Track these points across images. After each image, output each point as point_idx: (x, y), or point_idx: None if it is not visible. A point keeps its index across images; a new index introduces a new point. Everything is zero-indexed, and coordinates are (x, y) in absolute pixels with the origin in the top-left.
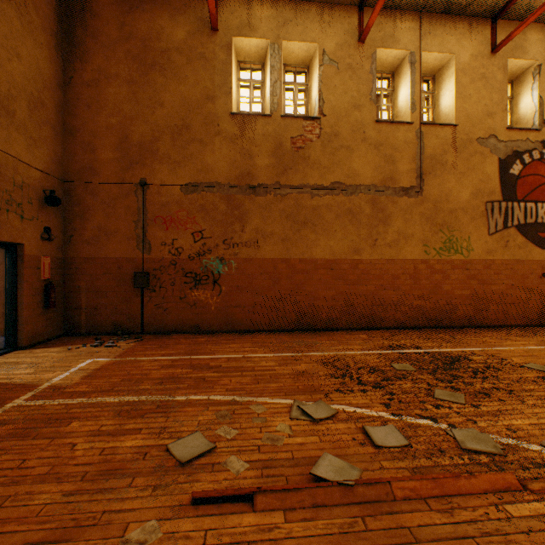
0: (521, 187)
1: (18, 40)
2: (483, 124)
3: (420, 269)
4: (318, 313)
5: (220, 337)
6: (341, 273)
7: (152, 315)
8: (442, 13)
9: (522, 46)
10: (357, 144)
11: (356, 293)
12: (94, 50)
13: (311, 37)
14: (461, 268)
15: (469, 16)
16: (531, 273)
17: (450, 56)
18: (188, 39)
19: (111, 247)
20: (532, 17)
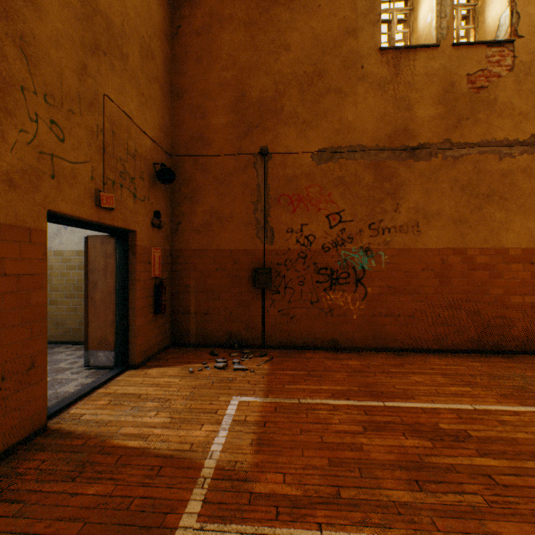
0: None
1: None
2: None
3: None
4: (510, 328)
5: (376, 360)
6: None
7: (274, 324)
8: None
9: None
10: None
11: None
12: None
13: None
14: None
15: None
16: None
17: None
18: None
19: (225, 236)
20: None
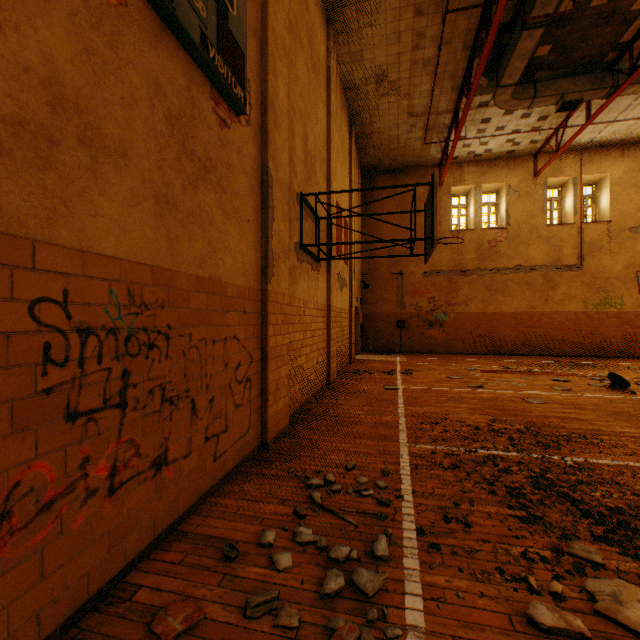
0: None
1: (358, 218)
2: (633, 218)
3: (580, 318)
4: (505, 345)
5: (446, 355)
6: (521, 321)
7: (405, 343)
8: (598, 148)
9: None
10: (532, 240)
11: (532, 333)
12: (376, 206)
13: (500, 179)
14: (614, 317)
15: (621, 145)
16: None
17: (606, 174)
18: (425, 193)
19: (384, 307)
20: None
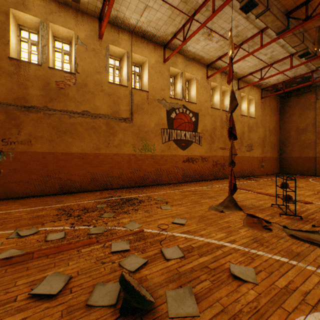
0: (175, 123)
1: None
2: (160, 93)
3: (132, 158)
4: (75, 183)
5: None
6: (88, 161)
7: None
8: (142, 37)
9: (176, 63)
10: (98, 92)
11: (98, 171)
12: None
13: (69, 26)
14: (151, 158)
15: (154, 43)
16: (179, 160)
17: (146, 59)
18: None
19: None
20: (174, 52)
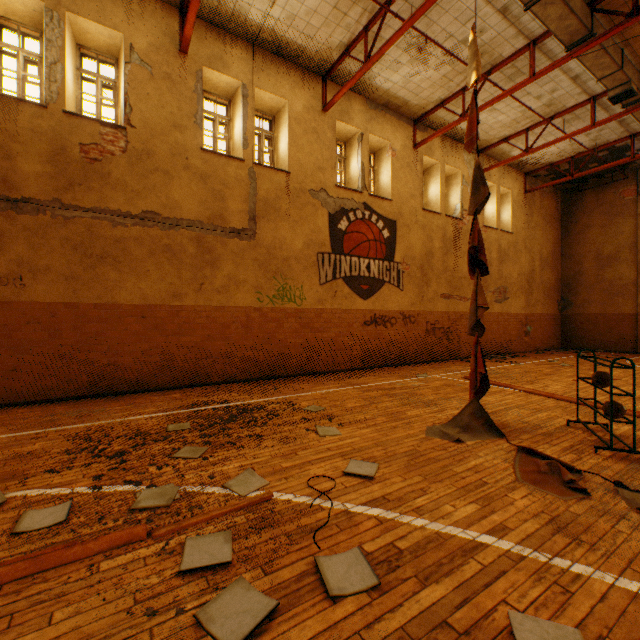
0: (348, 242)
1: None
2: (315, 177)
3: (253, 317)
4: (125, 372)
5: None
6: (156, 322)
7: None
8: (276, 54)
9: (349, 112)
10: (178, 170)
11: (177, 345)
12: None
13: (113, 23)
14: (295, 317)
15: (303, 67)
16: (356, 322)
17: (286, 101)
18: None
19: None
20: (345, 88)
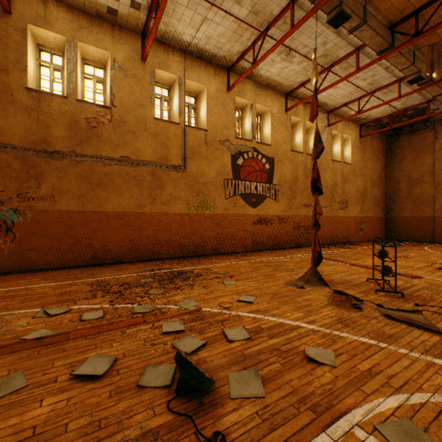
0: (243, 172)
1: None
2: (223, 132)
3: (185, 219)
4: (110, 252)
5: (12, 276)
6: (128, 222)
7: None
8: (198, 58)
9: (243, 91)
10: (141, 131)
11: (140, 236)
12: None
13: (104, 46)
14: (210, 219)
15: (215, 65)
16: (248, 222)
17: (204, 86)
18: None
19: None
20: (241, 78)
